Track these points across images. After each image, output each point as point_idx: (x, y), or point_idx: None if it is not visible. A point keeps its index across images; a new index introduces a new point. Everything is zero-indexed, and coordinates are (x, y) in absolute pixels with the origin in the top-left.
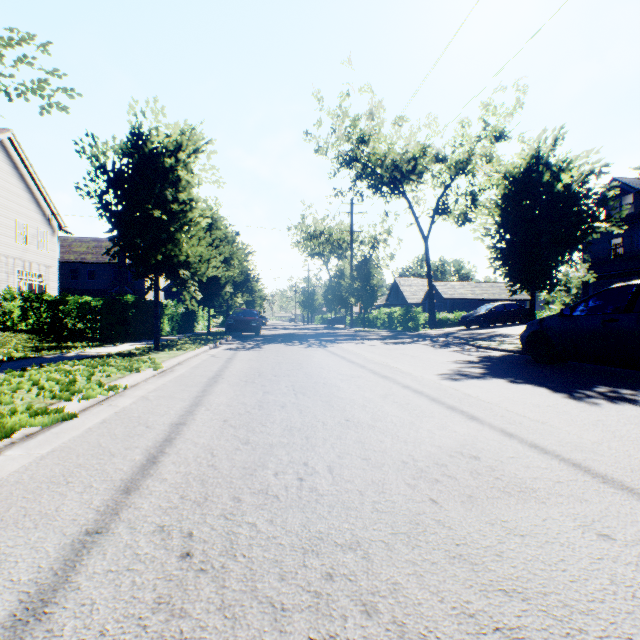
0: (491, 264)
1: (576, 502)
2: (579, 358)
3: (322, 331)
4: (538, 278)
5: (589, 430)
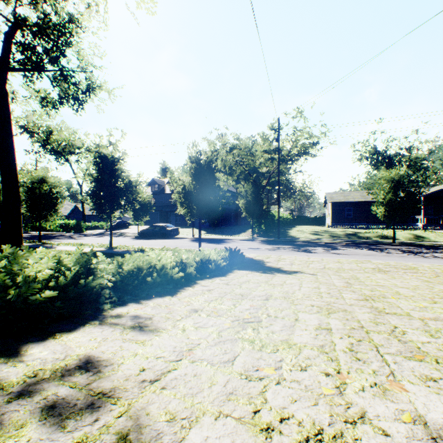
0: (129, 214)
1: (152, 242)
2: (149, 236)
3: (25, 235)
4: (140, 220)
5: (152, 241)
